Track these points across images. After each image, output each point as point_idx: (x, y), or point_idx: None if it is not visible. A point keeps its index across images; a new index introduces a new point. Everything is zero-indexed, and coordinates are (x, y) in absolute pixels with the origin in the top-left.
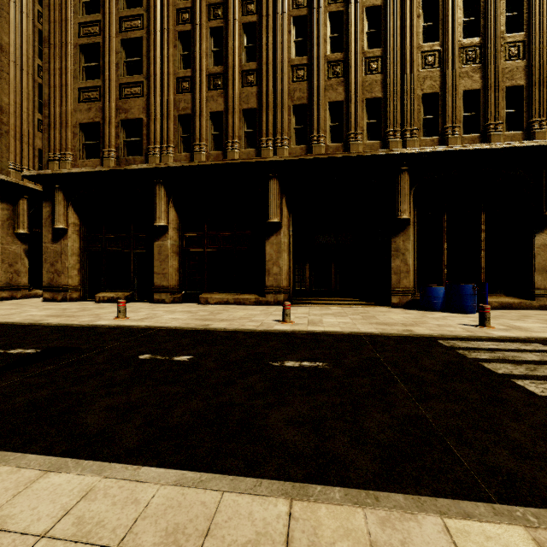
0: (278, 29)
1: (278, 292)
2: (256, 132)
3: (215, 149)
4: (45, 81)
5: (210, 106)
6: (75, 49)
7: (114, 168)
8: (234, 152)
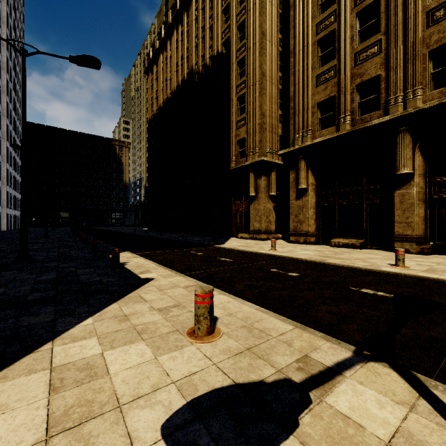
0: None
1: None
2: None
3: None
4: (291, 82)
5: None
6: (313, 46)
7: (352, 130)
8: None
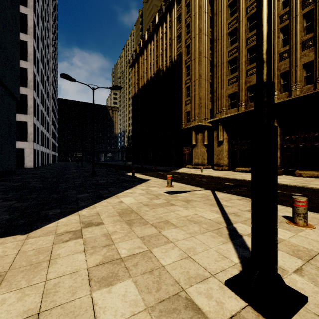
0: None
1: None
2: None
3: (306, 84)
4: (215, 82)
5: (303, 60)
6: (226, 63)
7: (244, 111)
8: None
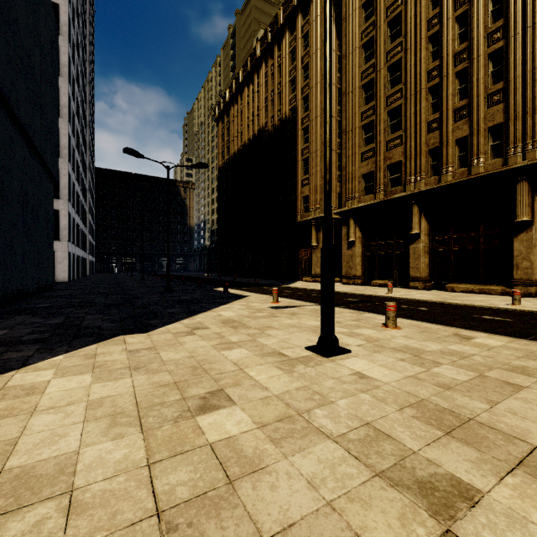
0: (527, 42)
1: (528, 285)
2: (502, 143)
3: (461, 167)
4: (344, 155)
5: (456, 135)
6: (359, 129)
7: (382, 199)
8: (478, 167)
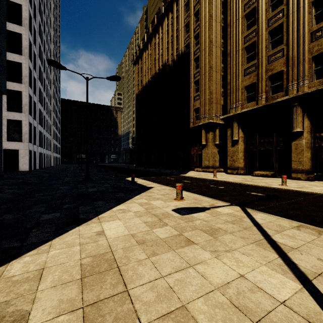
0: None
1: None
2: None
3: None
4: (228, 73)
5: None
6: (242, 51)
7: (265, 104)
8: None
